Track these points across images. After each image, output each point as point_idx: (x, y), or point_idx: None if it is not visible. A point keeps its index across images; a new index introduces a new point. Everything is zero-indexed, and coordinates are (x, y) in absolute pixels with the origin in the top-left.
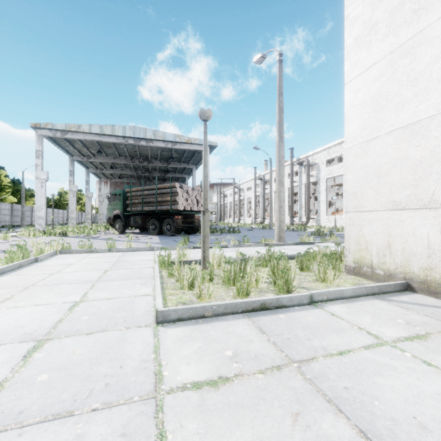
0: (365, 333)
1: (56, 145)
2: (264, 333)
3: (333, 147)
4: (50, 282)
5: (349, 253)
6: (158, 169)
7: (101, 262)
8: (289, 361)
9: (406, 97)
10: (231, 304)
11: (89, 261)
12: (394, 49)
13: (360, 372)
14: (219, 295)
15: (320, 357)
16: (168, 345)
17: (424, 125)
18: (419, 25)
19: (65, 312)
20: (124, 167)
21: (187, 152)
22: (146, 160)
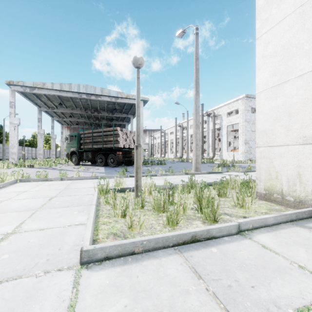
0: (310, 274)
1: (27, 99)
2: (200, 278)
3: (232, 103)
4: None
5: (260, 182)
6: (106, 118)
7: (51, 189)
8: None
9: None
10: (162, 239)
11: (41, 188)
12: (304, 2)
13: None
14: (150, 224)
15: None
16: (87, 303)
17: None
18: None
19: None
20: (80, 116)
21: (127, 105)
22: (96, 111)
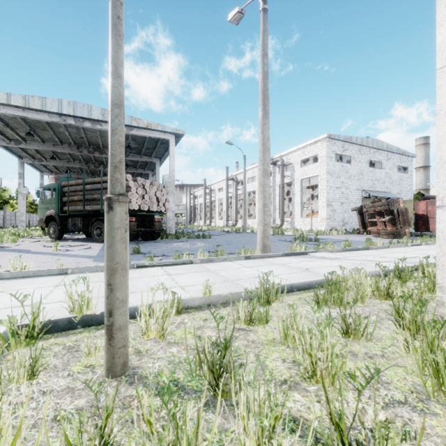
0: None
1: None
2: None
3: (308, 147)
4: None
5: None
6: None
7: None
8: None
9: None
10: None
11: None
12: None
13: None
14: None
15: None
16: None
17: None
18: None
19: None
20: (70, 158)
21: (148, 142)
22: (97, 150)
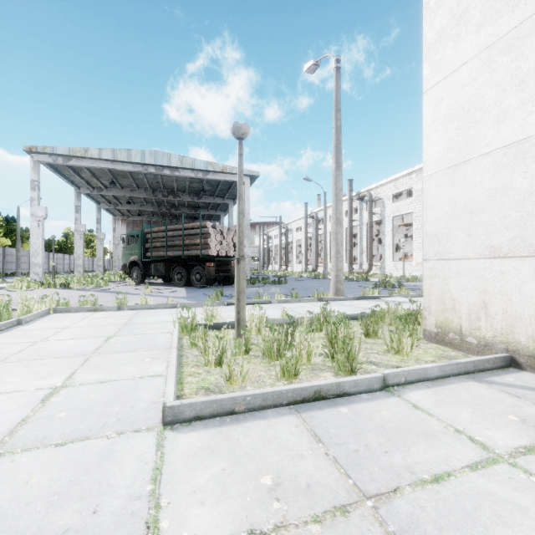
0: (467, 439)
1: (58, 174)
2: (319, 442)
3: (400, 179)
4: (28, 356)
5: (430, 314)
6: (187, 205)
7: (105, 324)
8: (360, 496)
9: (509, 106)
10: (272, 394)
11: (90, 323)
12: (492, 42)
13: (472, 518)
14: (257, 376)
15: (407, 488)
16: (175, 466)
17: (534, 143)
18: (528, 8)
19: (34, 405)
20: (144, 201)
21: (222, 184)
22: (171, 194)
